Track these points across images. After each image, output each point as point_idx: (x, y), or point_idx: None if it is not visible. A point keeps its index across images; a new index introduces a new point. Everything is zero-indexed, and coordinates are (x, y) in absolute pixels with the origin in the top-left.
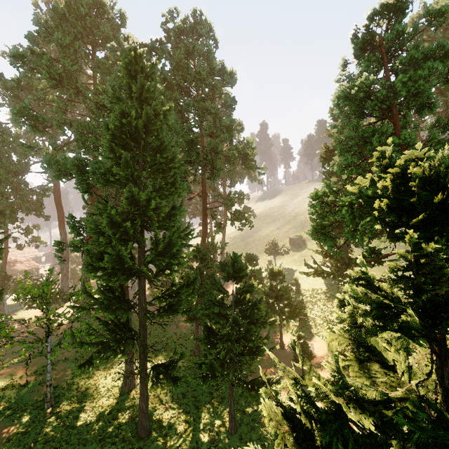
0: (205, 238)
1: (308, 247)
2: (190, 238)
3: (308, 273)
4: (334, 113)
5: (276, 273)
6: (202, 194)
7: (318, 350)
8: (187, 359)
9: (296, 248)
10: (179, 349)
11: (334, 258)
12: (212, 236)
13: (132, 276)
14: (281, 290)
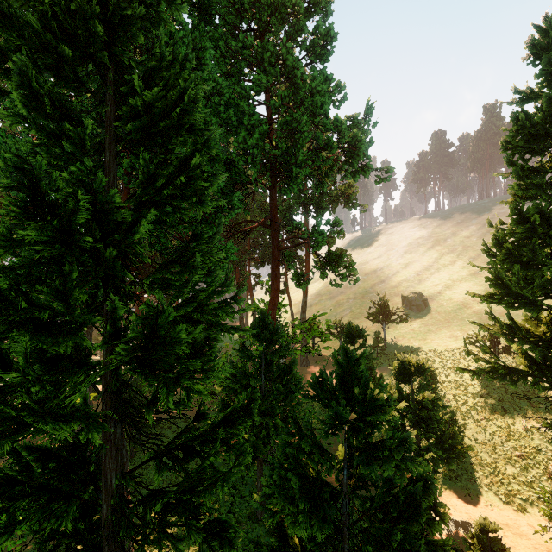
0: (275, 300)
1: (433, 310)
2: (232, 314)
3: (476, 371)
4: (539, 47)
5: (410, 369)
6: (270, 224)
7: (505, 534)
8: (242, 528)
9: (413, 312)
10: (229, 500)
11: (530, 343)
12: (288, 293)
13: (71, 420)
14: (426, 406)
